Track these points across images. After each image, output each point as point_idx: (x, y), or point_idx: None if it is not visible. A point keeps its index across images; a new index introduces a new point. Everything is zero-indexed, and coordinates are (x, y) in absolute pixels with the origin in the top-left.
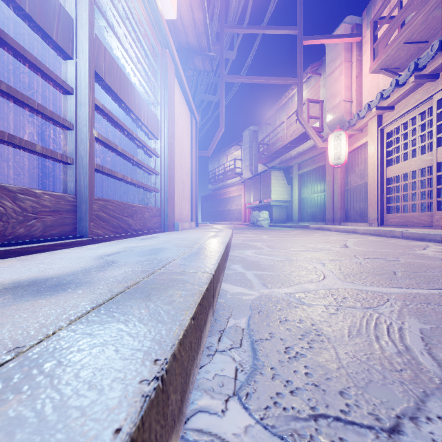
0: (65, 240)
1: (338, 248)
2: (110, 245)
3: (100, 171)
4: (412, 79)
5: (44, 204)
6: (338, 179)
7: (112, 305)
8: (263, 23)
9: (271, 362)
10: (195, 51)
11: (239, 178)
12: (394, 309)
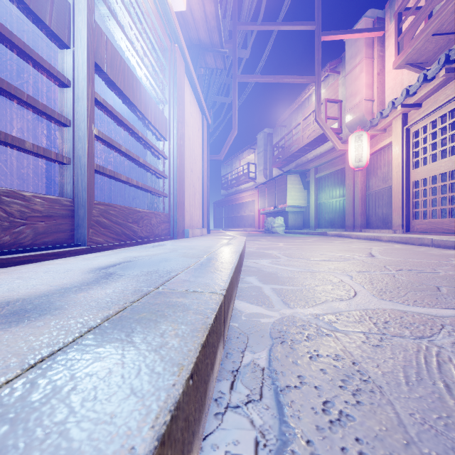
0: (59, 249)
1: (363, 257)
2: (110, 254)
3: (101, 173)
4: (443, 73)
5: (35, 208)
6: (359, 183)
7: (71, 353)
8: (278, 19)
9: (306, 430)
10: (207, 47)
11: (252, 183)
12: (454, 339)
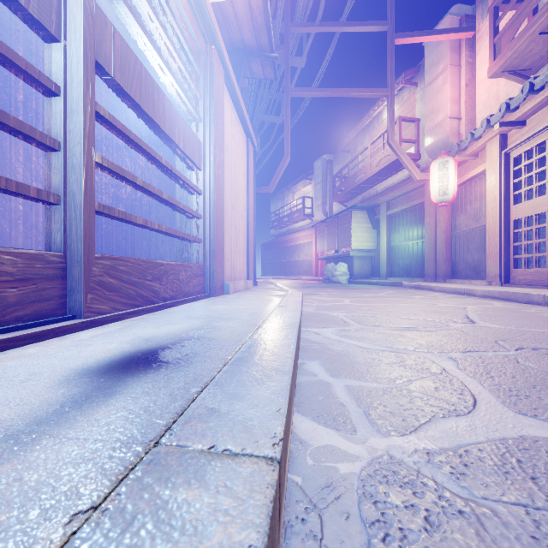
0: (40, 326)
1: (460, 324)
2: (115, 332)
3: (106, 215)
4: None
5: (2, 269)
6: (442, 222)
7: None
8: (341, 18)
9: None
10: (253, 52)
11: (309, 221)
12: None
